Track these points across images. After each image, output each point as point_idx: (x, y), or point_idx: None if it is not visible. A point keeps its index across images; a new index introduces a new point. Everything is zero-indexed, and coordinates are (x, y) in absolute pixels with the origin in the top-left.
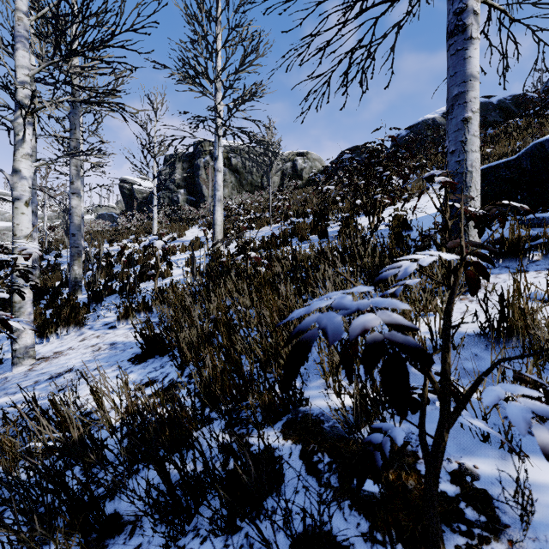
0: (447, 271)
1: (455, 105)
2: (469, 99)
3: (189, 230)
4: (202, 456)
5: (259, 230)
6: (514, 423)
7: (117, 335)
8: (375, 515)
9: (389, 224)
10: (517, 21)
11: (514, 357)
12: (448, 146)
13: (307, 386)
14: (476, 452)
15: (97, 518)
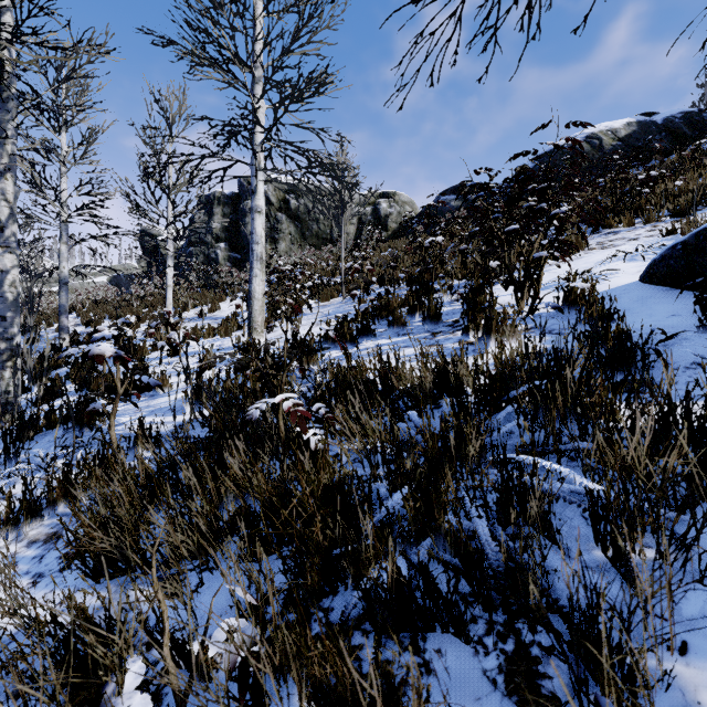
0: None
1: None
2: None
3: (226, 301)
4: None
5: (326, 303)
6: None
7: None
8: None
9: (557, 305)
10: None
11: None
12: None
13: None
14: None
15: None
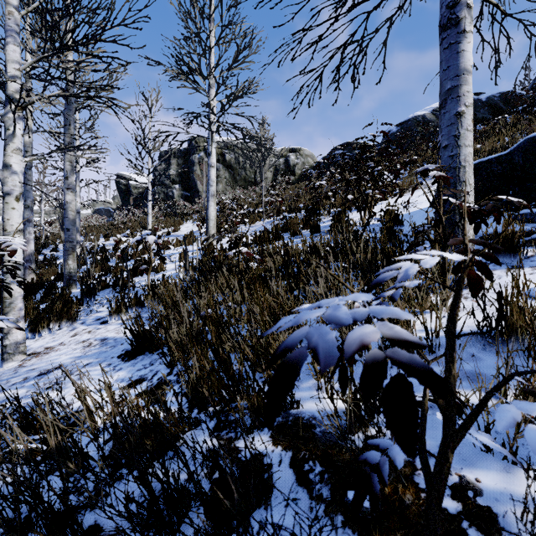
0: (441, 267)
1: (448, 99)
2: (462, 93)
3: (183, 224)
4: (185, 467)
5: (252, 225)
6: (535, 453)
7: (108, 331)
8: (370, 533)
9: (380, 219)
10: (510, 16)
11: (529, 371)
12: (441, 140)
13: (298, 388)
14: (478, 463)
15: (74, 532)
